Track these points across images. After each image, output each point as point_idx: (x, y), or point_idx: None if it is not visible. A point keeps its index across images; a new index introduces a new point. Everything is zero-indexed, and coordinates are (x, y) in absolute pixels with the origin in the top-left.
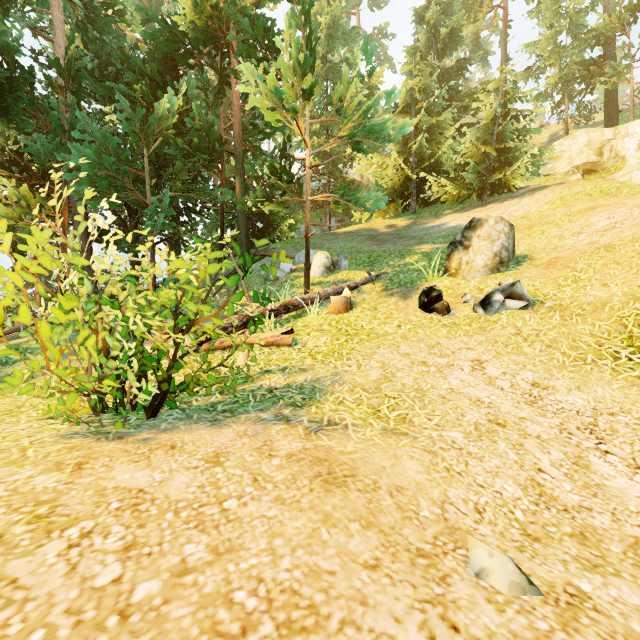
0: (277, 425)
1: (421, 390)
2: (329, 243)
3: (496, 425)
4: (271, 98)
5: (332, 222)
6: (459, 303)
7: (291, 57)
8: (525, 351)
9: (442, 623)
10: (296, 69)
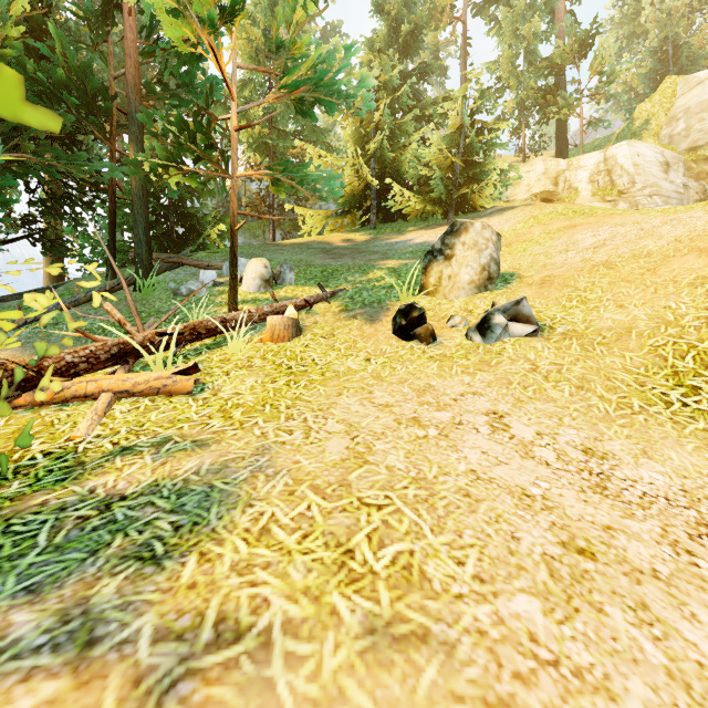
0: (31, 684)
1: (424, 480)
2: (271, 254)
3: (580, 556)
4: None
5: (278, 236)
6: (445, 328)
7: None
8: (552, 395)
9: None
10: None
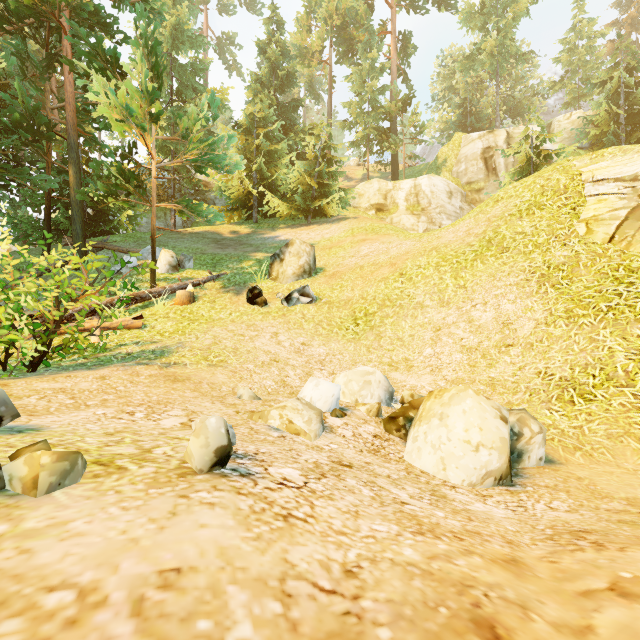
0: (140, 366)
1: (236, 348)
2: (174, 242)
3: (274, 361)
4: (119, 114)
5: (178, 218)
6: (274, 299)
7: (139, 83)
8: (304, 327)
9: (219, 402)
10: (143, 93)
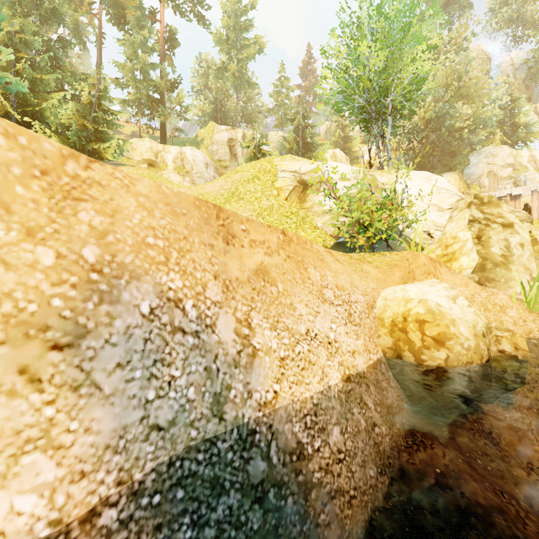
0: None
1: None
2: None
3: None
4: None
5: None
6: None
7: None
8: None
9: None
10: None
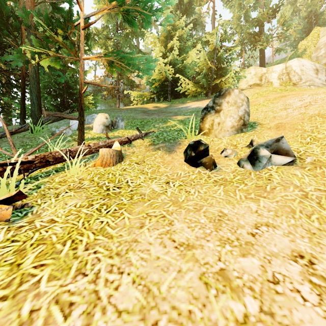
0: None
1: None
2: (115, 113)
3: None
4: None
5: (122, 106)
6: (221, 157)
7: None
8: None
9: None
10: None
